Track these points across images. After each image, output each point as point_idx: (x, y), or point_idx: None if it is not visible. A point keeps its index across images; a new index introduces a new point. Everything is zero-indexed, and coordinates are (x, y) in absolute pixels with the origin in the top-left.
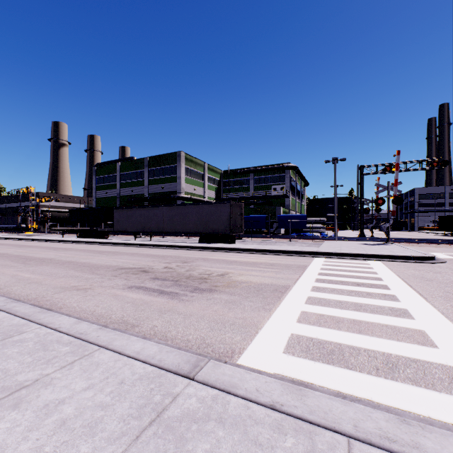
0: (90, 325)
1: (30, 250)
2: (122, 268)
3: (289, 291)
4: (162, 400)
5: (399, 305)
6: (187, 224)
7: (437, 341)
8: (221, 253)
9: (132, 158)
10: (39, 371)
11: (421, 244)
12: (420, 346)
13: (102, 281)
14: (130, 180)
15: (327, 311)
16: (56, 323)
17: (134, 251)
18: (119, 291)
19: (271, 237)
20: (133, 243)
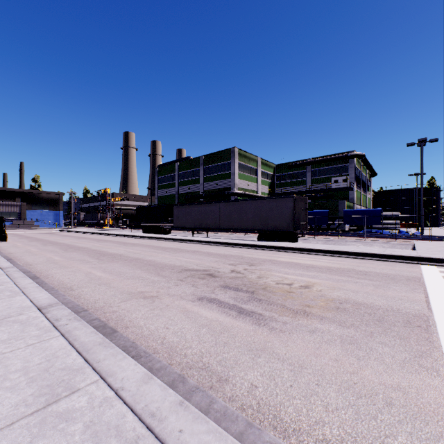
0: (164, 392)
1: (104, 244)
2: (186, 269)
3: (435, 328)
4: None
5: None
6: (245, 221)
7: None
8: (287, 253)
9: (189, 157)
10: None
11: None
12: None
13: (168, 286)
14: (187, 179)
15: None
16: (118, 376)
17: (195, 248)
18: (189, 305)
19: (338, 235)
20: (192, 240)
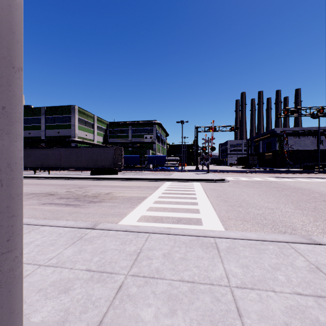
0: (30, 219)
1: None
2: (31, 194)
3: (146, 199)
4: (81, 235)
5: (195, 201)
6: (81, 162)
7: (201, 211)
8: (107, 181)
9: (29, 106)
10: None
11: (224, 173)
12: (194, 214)
13: None
14: (27, 125)
15: (162, 206)
16: None
17: (37, 182)
18: (36, 206)
19: (142, 170)
20: (34, 176)
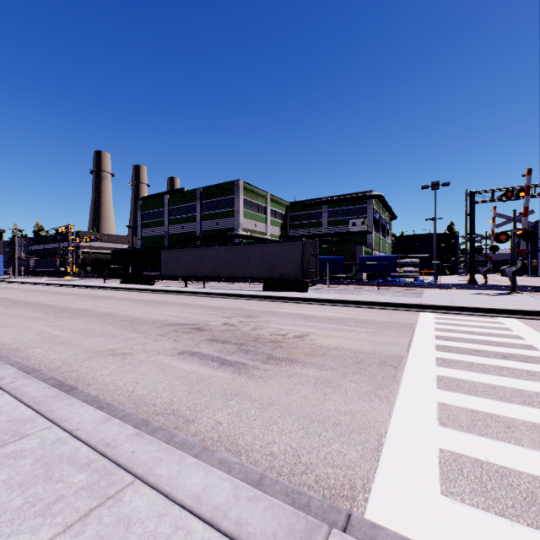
0: (122, 428)
1: (65, 298)
2: (170, 324)
3: (404, 366)
4: None
5: None
6: (248, 268)
7: None
8: (292, 304)
9: (182, 189)
10: (26, 537)
11: None
12: None
13: (145, 342)
14: (180, 216)
15: (480, 405)
16: (74, 421)
17: (185, 301)
18: (166, 359)
19: (352, 284)
20: (183, 291)
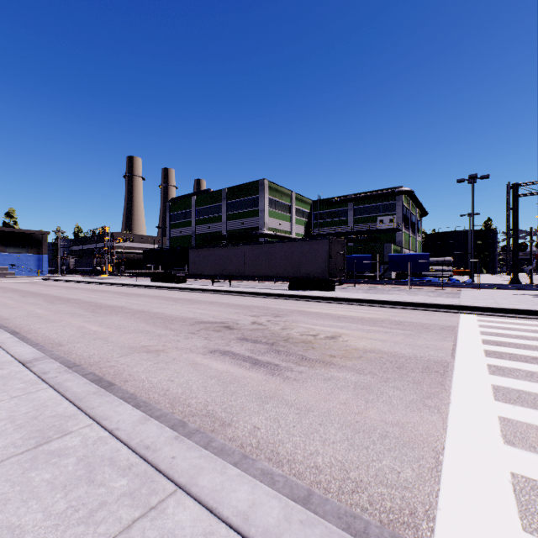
0: (161, 429)
1: (102, 295)
2: (200, 322)
3: (452, 373)
4: None
5: None
6: (274, 266)
7: None
8: (320, 303)
9: (209, 190)
10: None
11: None
12: None
13: (177, 340)
14: (206, 216)
15: None
16: (114, 419)
17: (213, 299)
18: (198, 358)
19: (381, 283)
20: (211, 289)
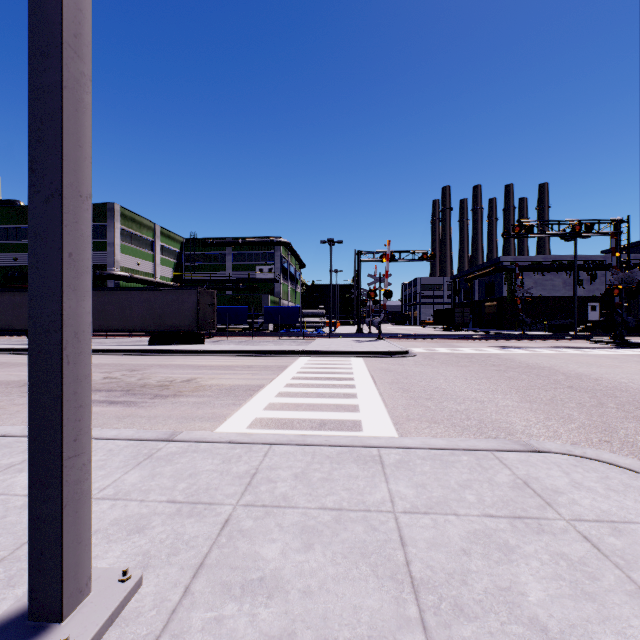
0: None
1: None
2: None
3: (262, 389)
4: (150, 452)
5: (353, 391)
6: (130, 318)
7: (362, 409)
8: (184, 357)
9: (15, 202)
10: (21, 457)
11: (409, 340)
12: (349, 413)
13: (11, 399)
14: (11, 241)
15: (292, 400)
16: (1, 432)
17: None
18: None
19: (254, 335)
20: None
